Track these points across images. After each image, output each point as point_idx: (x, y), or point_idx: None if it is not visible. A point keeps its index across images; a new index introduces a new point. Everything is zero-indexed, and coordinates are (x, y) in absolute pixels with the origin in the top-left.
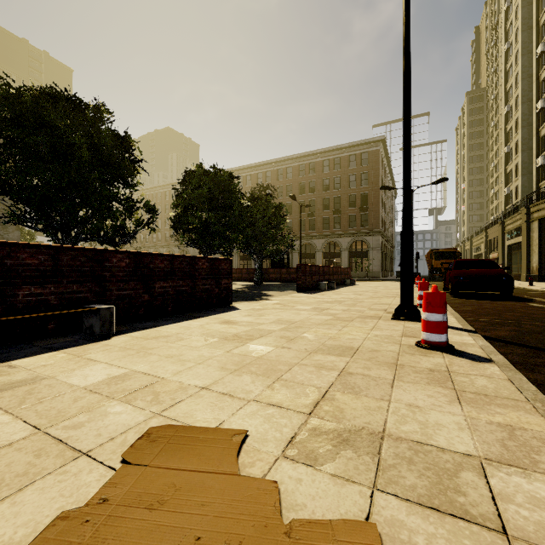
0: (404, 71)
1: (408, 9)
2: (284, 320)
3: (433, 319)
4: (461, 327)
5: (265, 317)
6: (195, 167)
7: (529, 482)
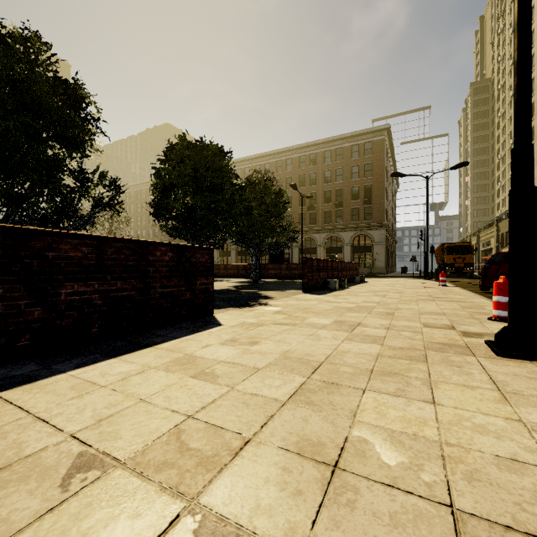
0: None
1: None
2: (296, 358)
3: None
4: None
5: (259, 346)
6: (177, 138)
7: None
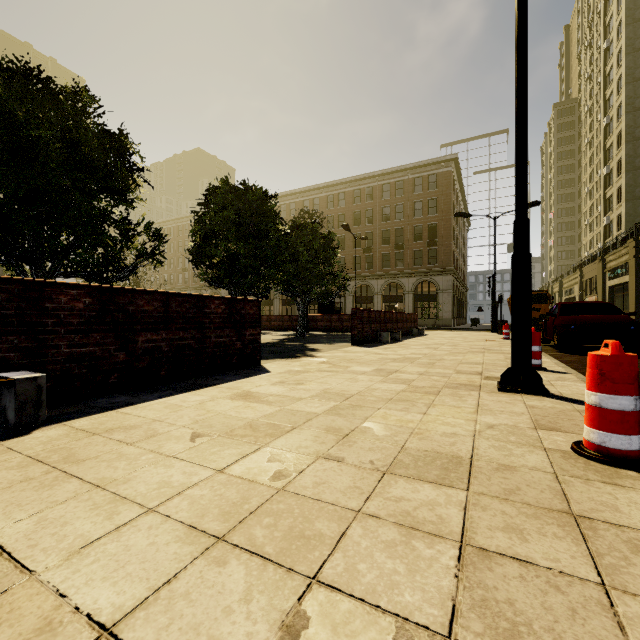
0: (518, 11)
1: None
2: (334, 392)
3: (614, 406)
4: None
5: (304, 386)
6: (219, 182)
7: None
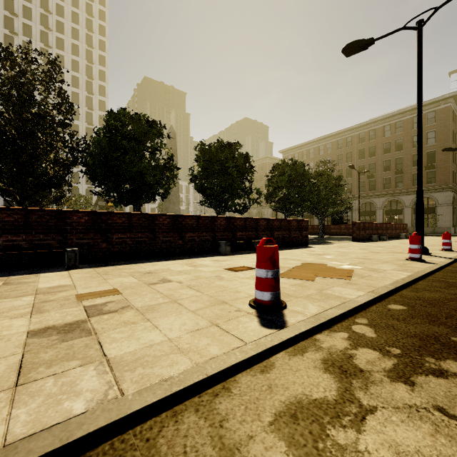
0: (417, 111)
1: (420, 75)
2: (340, 251)
3: (412, 247)
4: (450, 257)
5: (329, 250)
6: (280, 162)
7: (395, 271)
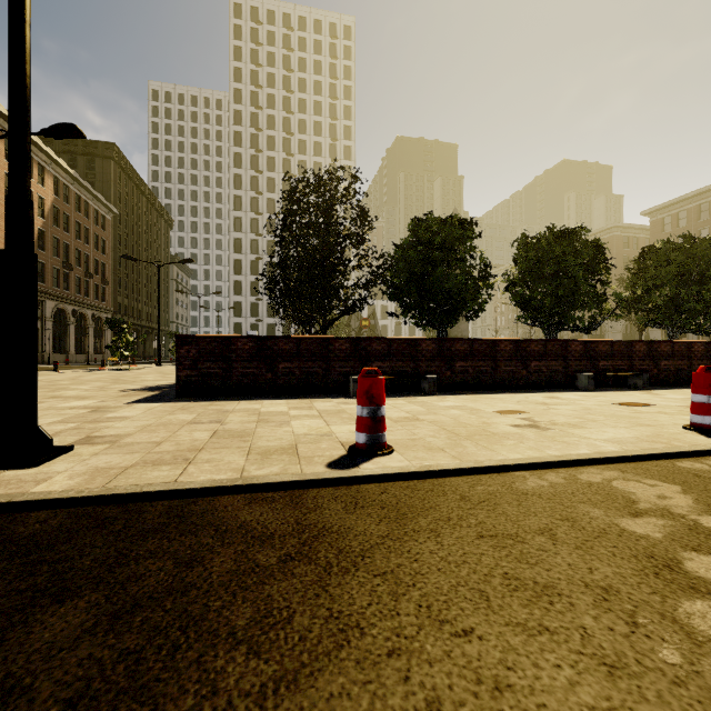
0: None
1: None
2: None
3: None
4: None
5: None
6: (660, 244)
7: None
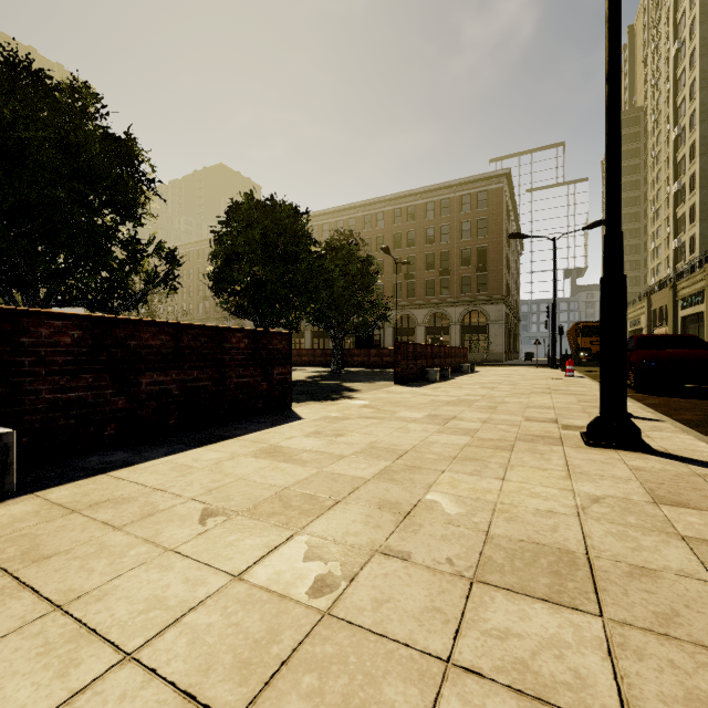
0: None
1: None
2: (382, 447)
3: None
4: None
5: (345, 438)
6: (242, 197)
7: None
